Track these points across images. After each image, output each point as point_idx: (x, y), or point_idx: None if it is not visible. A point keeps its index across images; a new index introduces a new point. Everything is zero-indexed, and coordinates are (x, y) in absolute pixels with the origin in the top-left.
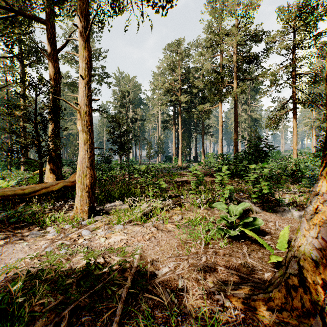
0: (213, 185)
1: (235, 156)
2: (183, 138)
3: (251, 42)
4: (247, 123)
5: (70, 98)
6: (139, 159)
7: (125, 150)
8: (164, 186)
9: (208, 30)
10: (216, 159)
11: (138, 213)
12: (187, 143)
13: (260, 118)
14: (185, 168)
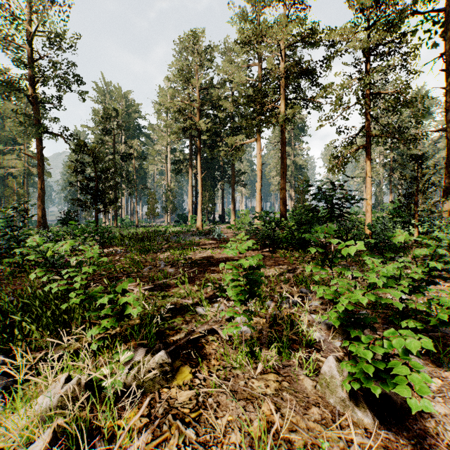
0: (264, 271)
1: (282, 214)
2: (204, 188)
3: (305, 44)
4: (289, 172)
5: (10, 113)
6: (136, 218)
7: (105, 204)
8: (134, 311)
9: (243, 17)
10: (258, 219)
11: (10, 446)
12: (210, 196)
13: (305, 165)
14: (208, 233)
